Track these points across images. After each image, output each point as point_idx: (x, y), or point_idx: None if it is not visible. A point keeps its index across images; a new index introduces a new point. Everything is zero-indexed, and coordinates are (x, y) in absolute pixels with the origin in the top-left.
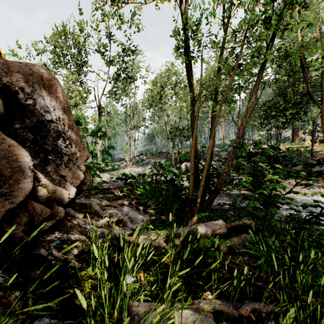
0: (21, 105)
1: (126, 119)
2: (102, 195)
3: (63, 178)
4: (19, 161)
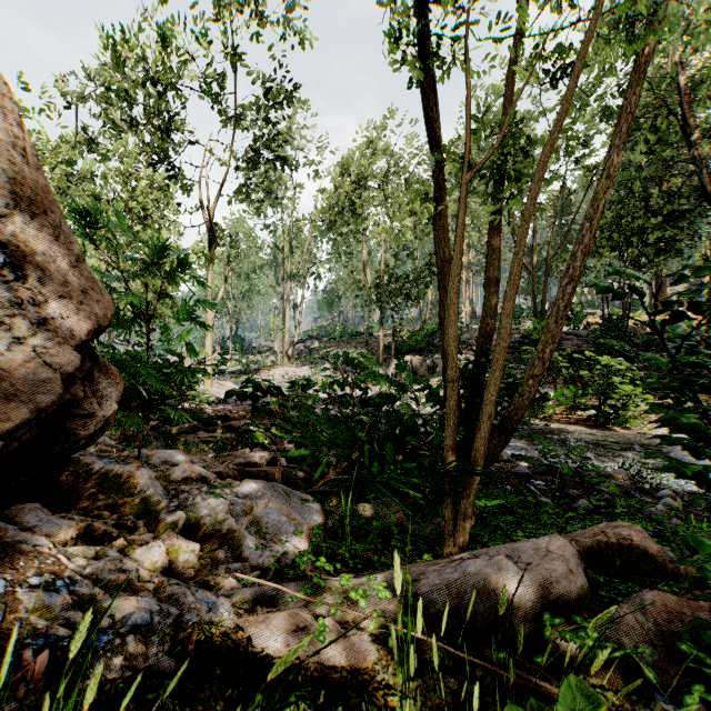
0: None
1: (276, 258)
2: (206, 434)
3: None
4: None
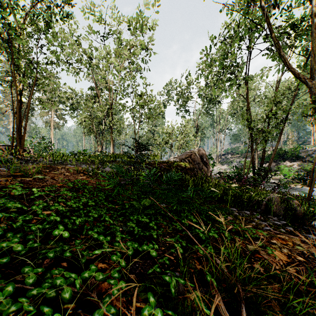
0: (202, 159)
1: (213, 124)
2: None
3: (208, 172)
4: (206, 169)
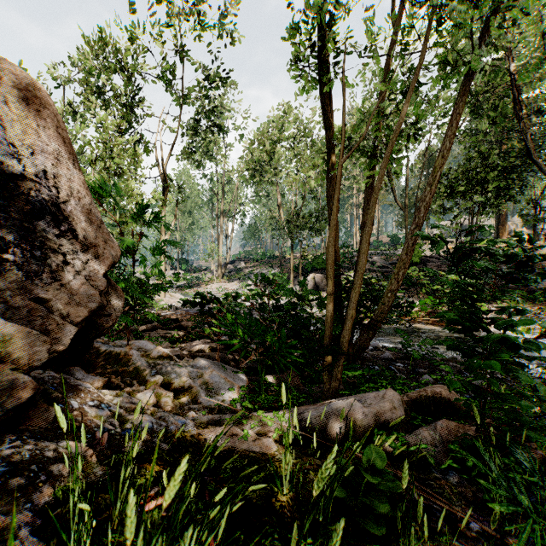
0: None
1: (212, 199)
2: (164, 331)
3: (43, 306)
4: None
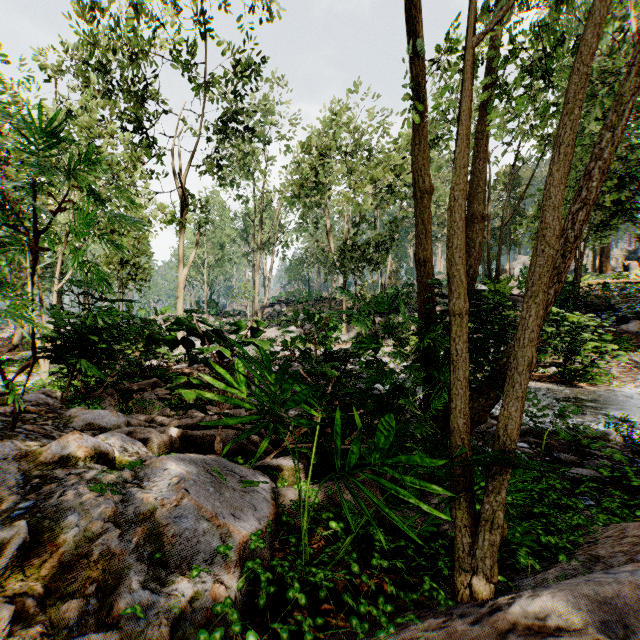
0: None
1: (247, 228)
2: (165, 391)
3: None
4: None
